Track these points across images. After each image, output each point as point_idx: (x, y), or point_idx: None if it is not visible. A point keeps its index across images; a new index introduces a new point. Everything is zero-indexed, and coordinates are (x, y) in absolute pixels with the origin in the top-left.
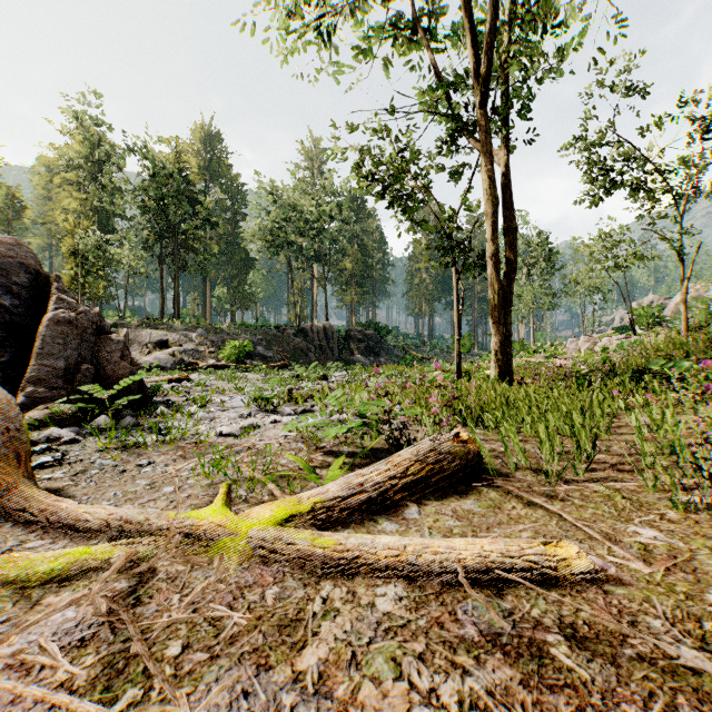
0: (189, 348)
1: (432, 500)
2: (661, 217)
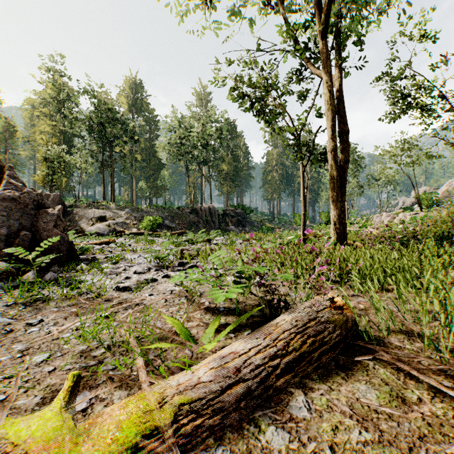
0: (120, 221)
1: (316, 379)
2: (444, 129)
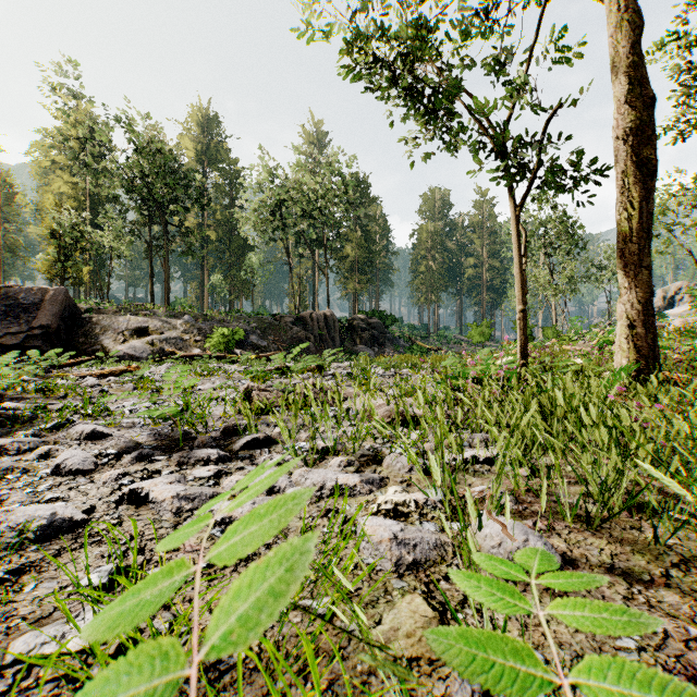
0: (172, 336)
1: None
2: None
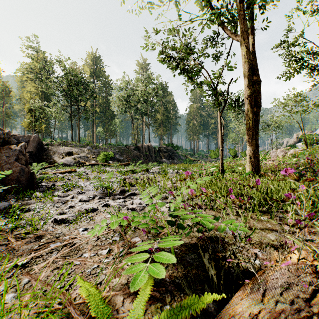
0: (82, 155)
1: None
2: None
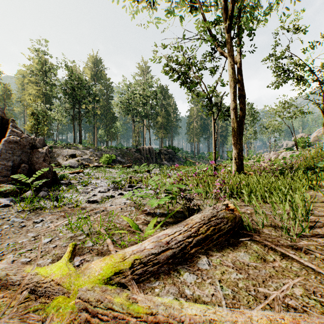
0: (85, 158)
1: (215, 251)
2: (312, 93)
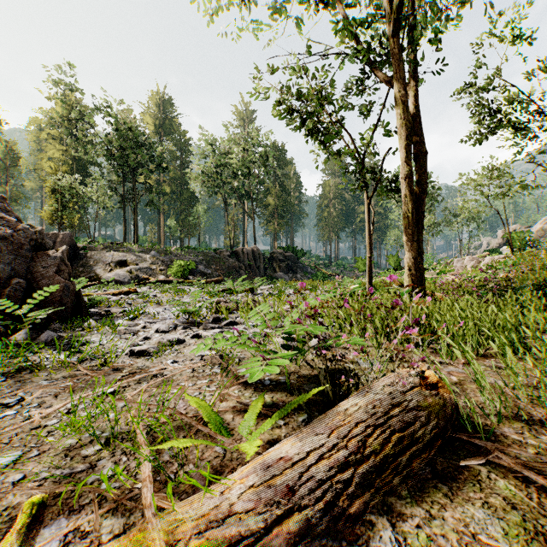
0: (144, 267)
1: (406, 497)
2: (542, 152)
